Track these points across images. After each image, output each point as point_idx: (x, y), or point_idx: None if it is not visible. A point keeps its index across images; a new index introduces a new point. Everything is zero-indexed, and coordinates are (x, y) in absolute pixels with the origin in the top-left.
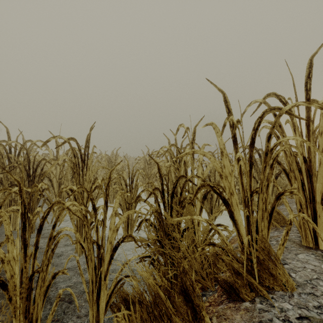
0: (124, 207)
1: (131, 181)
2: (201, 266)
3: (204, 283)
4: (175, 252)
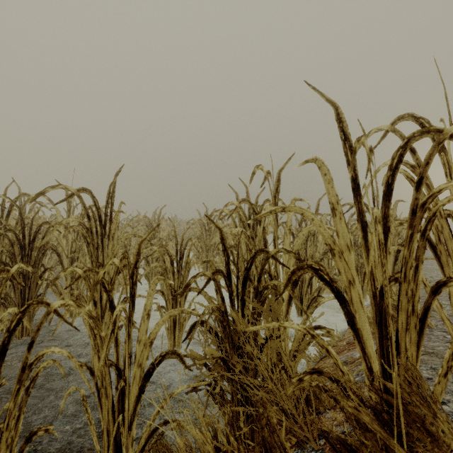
0: (168, 296)
1: (180, 256)
2: (294, 401)
3: (300, 435)
4: (250, 378)
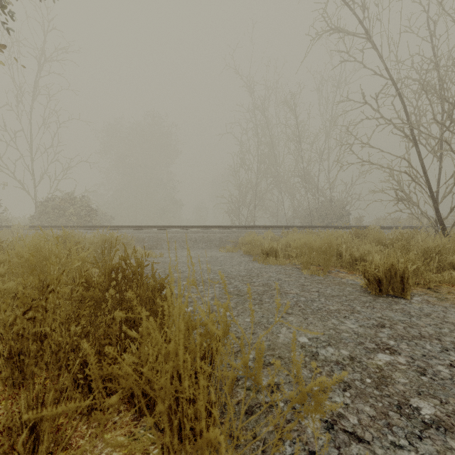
0: None
1: None
2: None
3: None
4: None
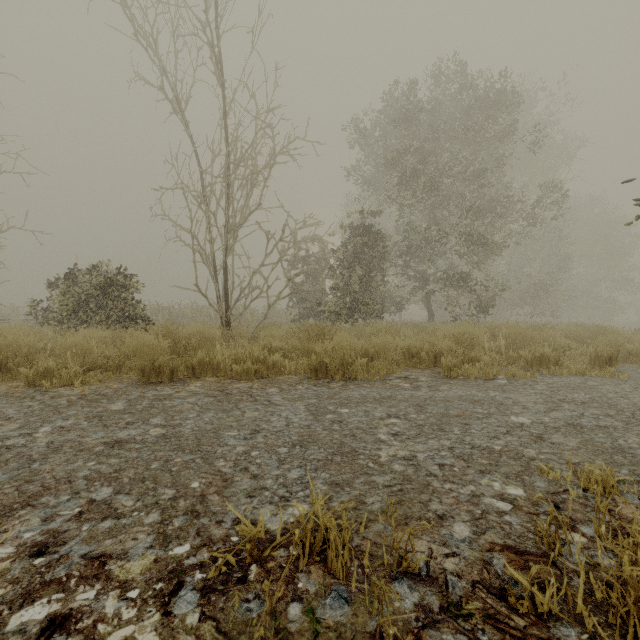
0: None
1: None
2: None
3: None
4: None
